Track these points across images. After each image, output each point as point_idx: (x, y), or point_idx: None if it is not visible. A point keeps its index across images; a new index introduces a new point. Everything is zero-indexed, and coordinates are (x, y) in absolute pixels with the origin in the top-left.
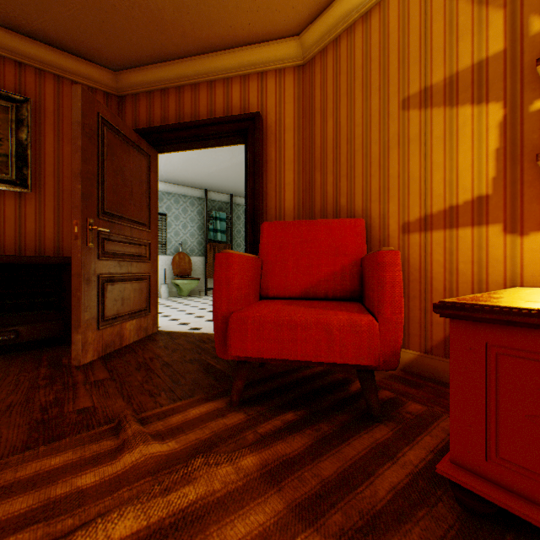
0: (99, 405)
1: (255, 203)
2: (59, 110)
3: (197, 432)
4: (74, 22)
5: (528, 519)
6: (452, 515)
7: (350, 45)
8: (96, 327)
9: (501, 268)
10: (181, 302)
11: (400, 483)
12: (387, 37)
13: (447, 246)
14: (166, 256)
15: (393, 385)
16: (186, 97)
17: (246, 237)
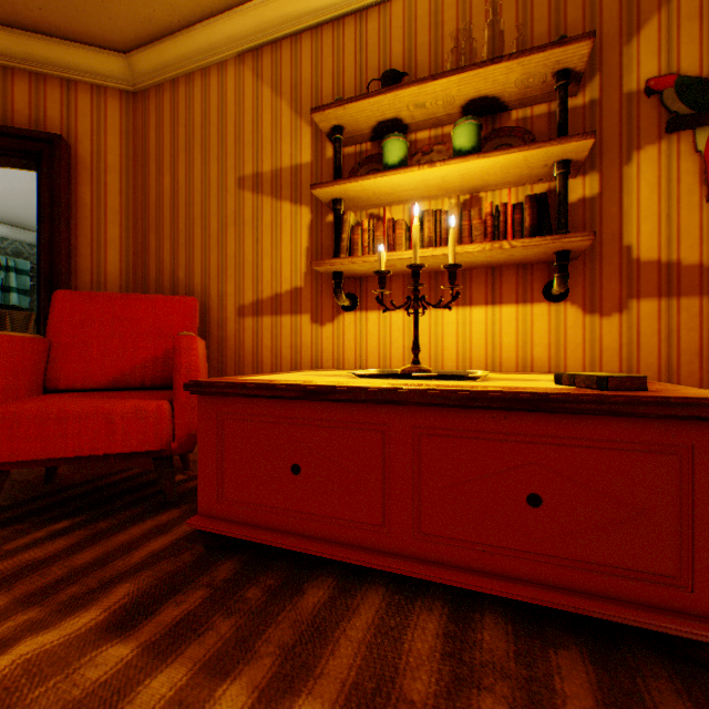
0: None
1: (55, 261)
2: None
3: None
4: None
5: (234, 535)
6: (194, 555)
7: (190, 95)
8: None
9: (310, 353)
10: None
11: (161, 548)
12: (226, 106)
13: (275, 332)
14: None
15: None
16: None
17: (41, 307)
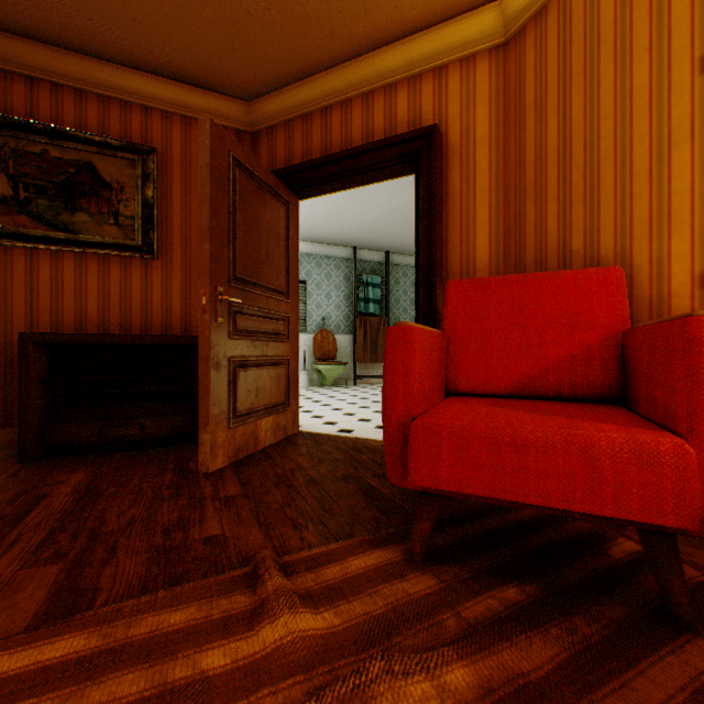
0: (229, 534)
1: (430, 256)
2: (186, 158)
3: (365, 601)
4: (202, 45)
5: None
6: None
7: None
8: (226, 425)
9: None
10: (324, 393)
11: None
12: None
13: None
14: (306, 335)
15: (692, 553)
16: (333, 120)
17: (417, 305)
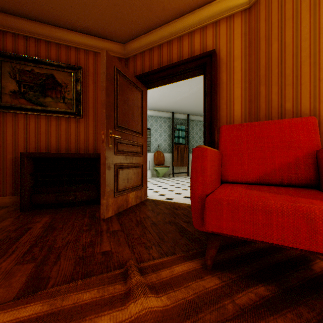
0: (114, 250)
1: (211, 114)
2: (95, 71)
3: (182, 291)
4: (102, 17)
5: None
6: None
7: None
8: (113, 196)
9: None
10: (159, 180)
11: None
12: None
13: None
14: (150, 153)
15: None
16: (163, 51)
17: (204, 138)
